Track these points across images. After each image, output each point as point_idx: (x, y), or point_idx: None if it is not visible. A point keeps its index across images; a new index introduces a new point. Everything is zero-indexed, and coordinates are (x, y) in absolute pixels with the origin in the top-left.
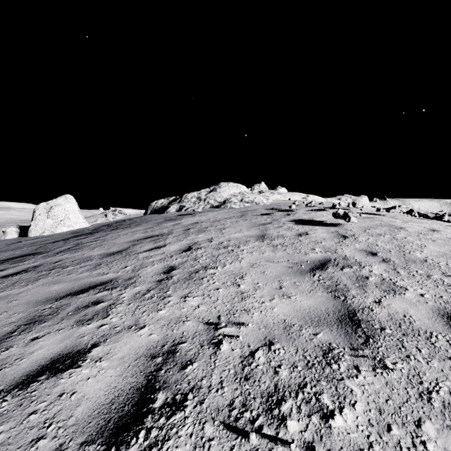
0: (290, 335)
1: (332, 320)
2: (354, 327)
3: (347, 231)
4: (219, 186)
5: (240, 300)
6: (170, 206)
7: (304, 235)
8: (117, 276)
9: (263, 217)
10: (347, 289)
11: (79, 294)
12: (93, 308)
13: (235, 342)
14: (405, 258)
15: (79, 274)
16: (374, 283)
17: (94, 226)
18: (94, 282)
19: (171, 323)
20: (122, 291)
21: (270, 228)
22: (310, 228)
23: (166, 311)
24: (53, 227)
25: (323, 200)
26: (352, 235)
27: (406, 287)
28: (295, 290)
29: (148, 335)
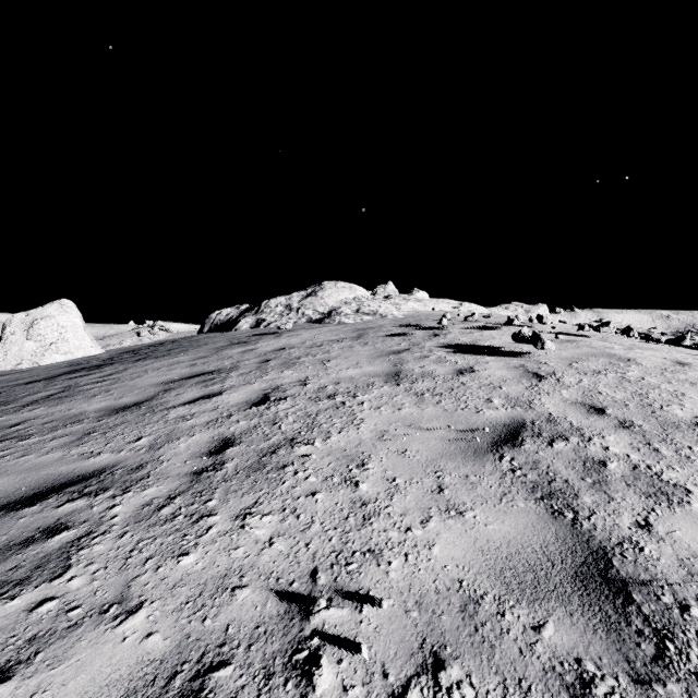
0: (480, 630)
1: (564, 580)
2: (619, 602)
3: (541, 365)
4: (321, 287)
5: (360, 523)
6: (241, 320)
7: (467, 373)
8: (115, 461)
9: (395, 339)
10: (573, 491)
11: (25, 506)
12: (40, 546)
13: (350, 659)
14: (659, 420)
15: (44, 455)
16: (621, 477)
17: (110, 353)
18: (64, 476)
19: (204, 594)
20: (115, 499)
21: (407, 360)
22: (476, 360)
23: (198, 558)
24: (36, 356)
25: (485, 311)
26: (551, 372)
27: (686, 485)
28: (471, 496)
29: (141, 639)
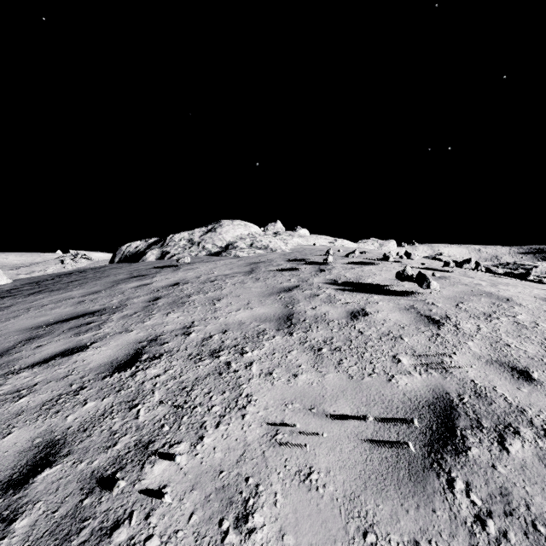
0: None
1: None
2: None
3: (430, 307)
4: (220, 224)
5: None
6: (148, 252)
7: (361, 317)
8: None
9: (285, 274)
10: None
11: None
12: None
13: None
14: None
15: None
16: None
17: (15, 283)
18: None
19: None
20: None
21: (298, 299)
22: (365, 299)
23: None
24: None
25: (354, 245)
26: (444, 316)
27: None
28: None
29: None
